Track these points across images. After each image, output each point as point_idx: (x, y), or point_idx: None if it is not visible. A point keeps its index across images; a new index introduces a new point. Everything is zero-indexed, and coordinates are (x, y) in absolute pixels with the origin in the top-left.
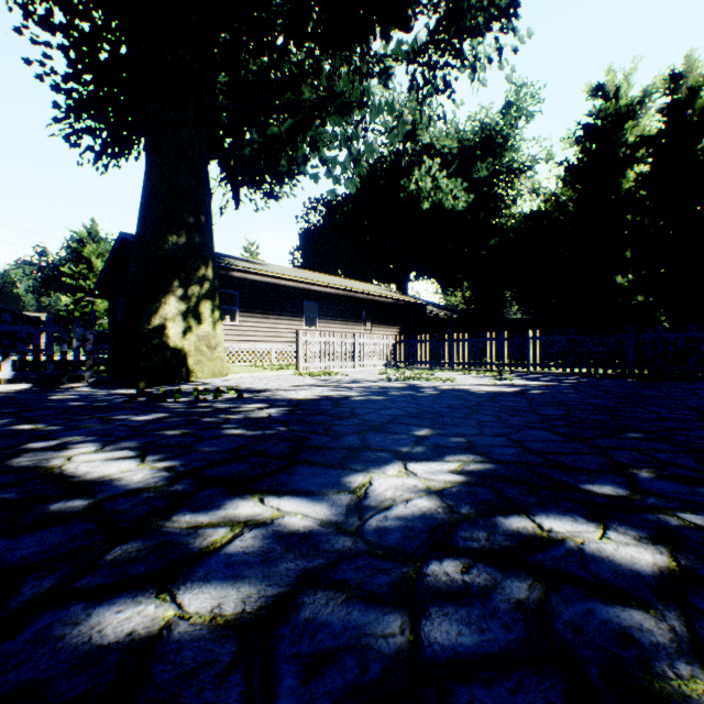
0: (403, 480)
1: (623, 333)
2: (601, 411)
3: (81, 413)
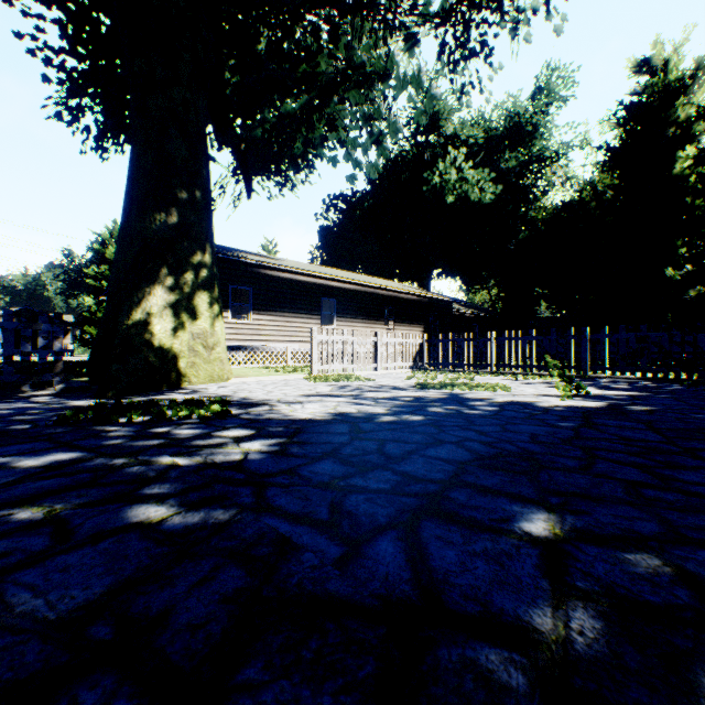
0: None
1: None
2: None
3: None
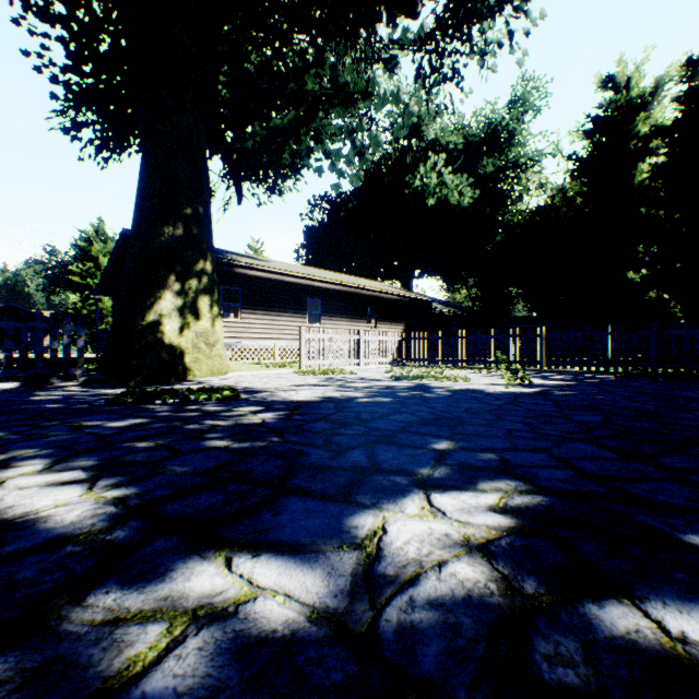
0: (428, 523)
1: (645, 329)
2: (645, 418)
3: (53, 417)
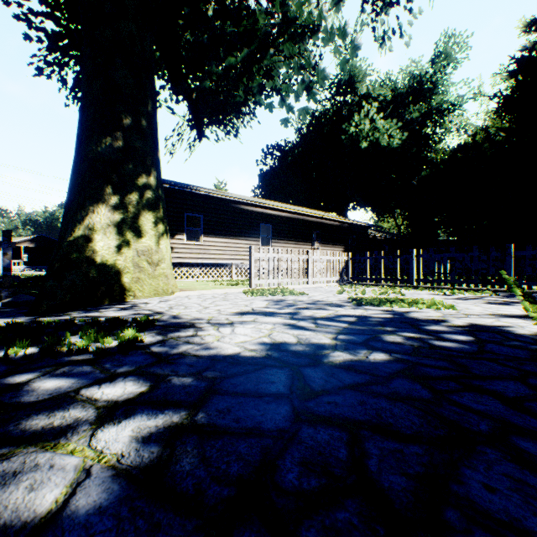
0: None
1: None
2: None
3: None
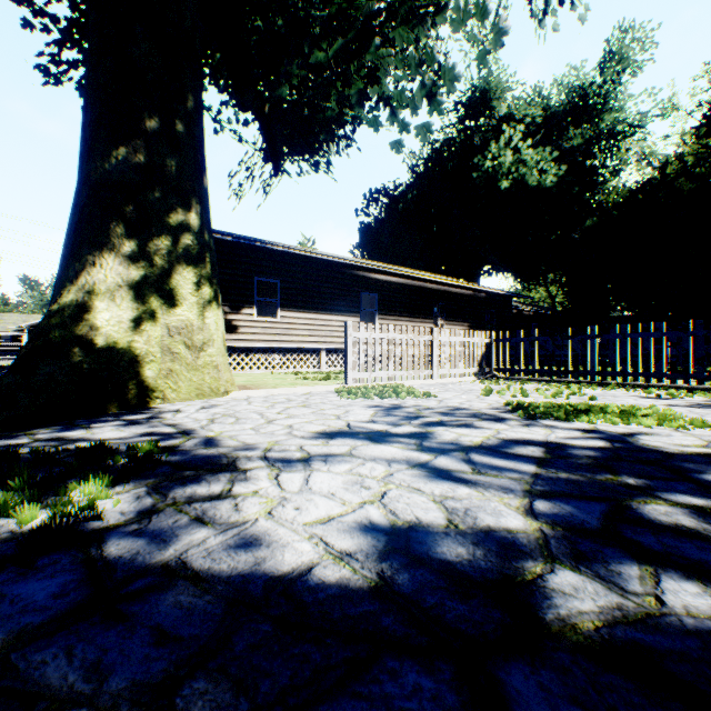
0: None
1: None
2: None
3: None
